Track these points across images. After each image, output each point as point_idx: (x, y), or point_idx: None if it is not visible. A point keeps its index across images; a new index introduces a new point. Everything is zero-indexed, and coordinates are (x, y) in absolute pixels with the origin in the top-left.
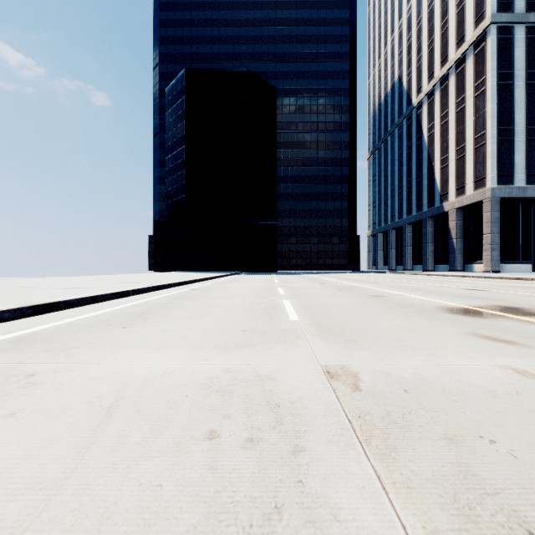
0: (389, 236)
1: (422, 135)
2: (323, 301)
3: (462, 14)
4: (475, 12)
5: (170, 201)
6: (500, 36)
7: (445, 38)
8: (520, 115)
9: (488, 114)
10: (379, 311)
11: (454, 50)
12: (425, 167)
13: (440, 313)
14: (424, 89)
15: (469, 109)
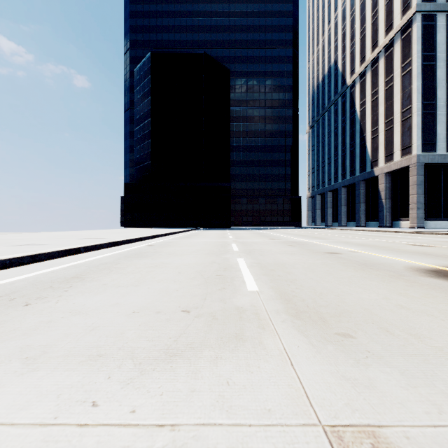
0: (326, 197)
1: (355, 110)
2: (279, 259)
3: (391, 5)
4: (402, 3)
5: (138, 167)
6: (424, 23)
7: (375, 26)
8: (441, 92)
9: (414, 91)
10: (348, 274)
11: (383, 36)
12: (358, 138)
13: (421, 278)
14: (356, 70)
15: (397, 86)
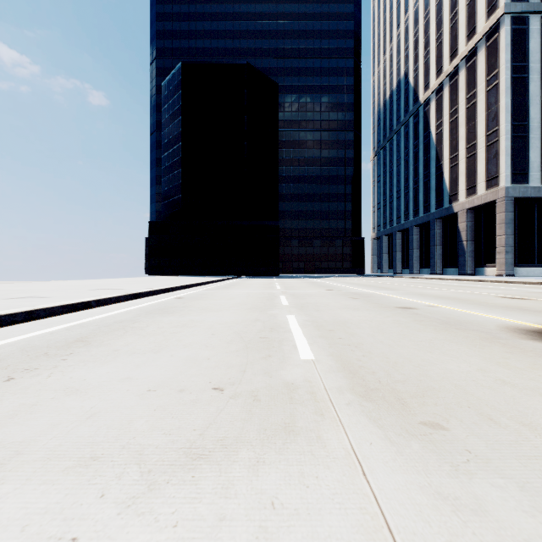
0: (395, 238)
1: (430, 133)
2: (339, 316)
3: (473, 5)
4: (487, 2)
5: (166, 202)
6: (514, 26)
7: (454, 31)
8: (535, 110)
9: (502, 109)
10: (428, 336)
11: (464, 43)
12: (433, 166)
13: (523, 341)
14: (432, 84)
15: (480, 104)
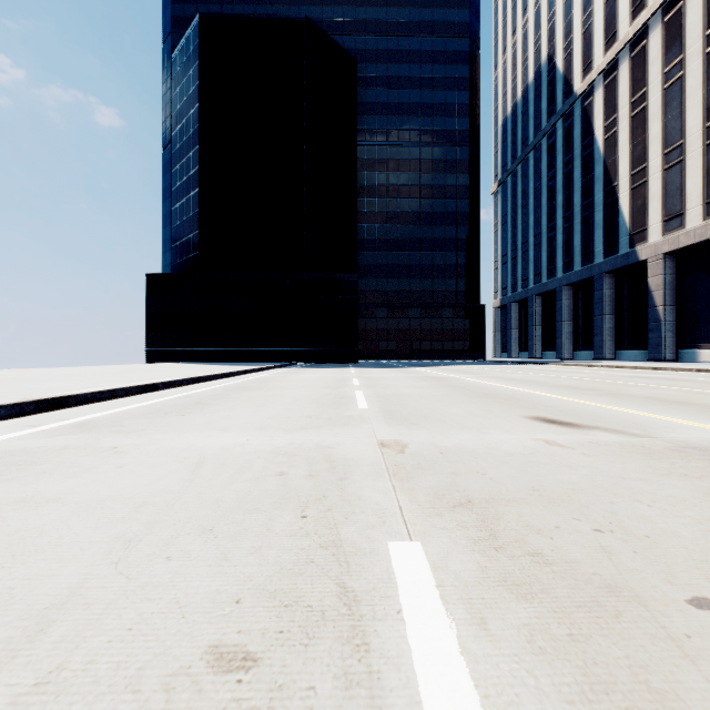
0: (532, 306)
1: (593, 140)
2: None
3: None
4: None
5: (177, 244)
6: None
7: None
8: None
9: None
10: None
11: None
12: (600, 191)
13: None
14: (597, 63)
15: (693, 77)
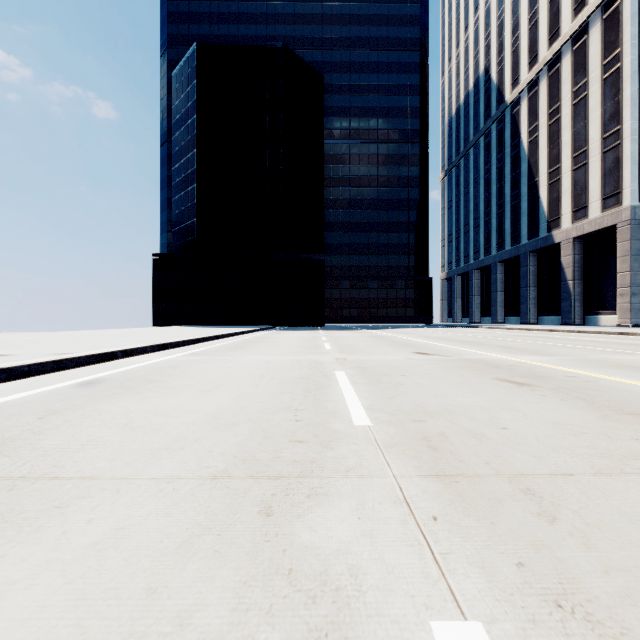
0: (472, 278)
1: (520, 142)
2: None
3: None
4: None
5: (177, 229)
6: None
7: (555, 6)
8: None
9: (626, 102)
10: None
11: (569, 19)
12: (525, 184)
13: None
14: (523, 79)
15: (594, 97)
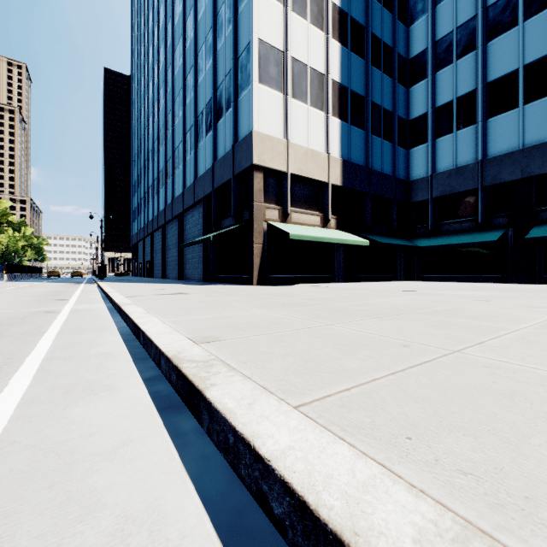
0: None
1: None
2: None
3: None
4: None
5: None
6: None
7: None
8: None
9: None
10: None
11: None
12: None
13: None
14: None
15: None
